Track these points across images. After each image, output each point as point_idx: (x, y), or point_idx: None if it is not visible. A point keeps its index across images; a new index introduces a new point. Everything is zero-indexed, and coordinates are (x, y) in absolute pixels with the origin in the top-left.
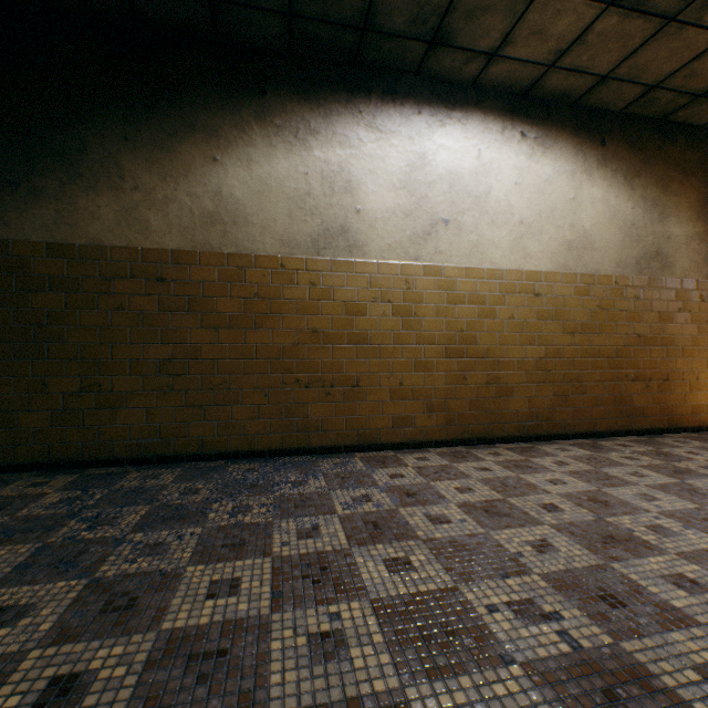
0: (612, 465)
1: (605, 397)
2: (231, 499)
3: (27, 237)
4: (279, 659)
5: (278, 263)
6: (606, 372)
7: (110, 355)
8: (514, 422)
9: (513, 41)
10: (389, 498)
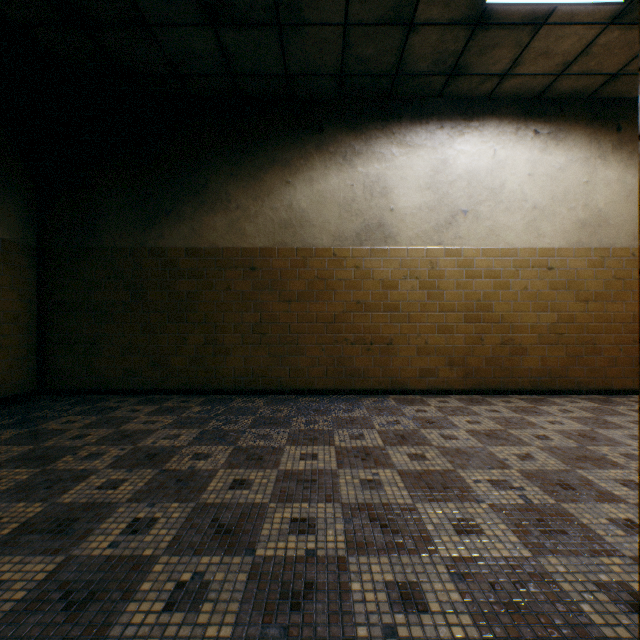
0: (615, 415)
1: (621, 359)
2: (304, 416)
3: (175, 245)
4: (344, 486)
5: (331, 253)
6: (622, 336)
7: (222, 320)
8: (528, 377)
9: (522, 63)
10: (414, 423)
